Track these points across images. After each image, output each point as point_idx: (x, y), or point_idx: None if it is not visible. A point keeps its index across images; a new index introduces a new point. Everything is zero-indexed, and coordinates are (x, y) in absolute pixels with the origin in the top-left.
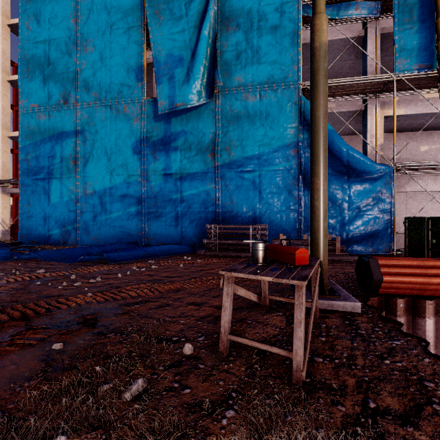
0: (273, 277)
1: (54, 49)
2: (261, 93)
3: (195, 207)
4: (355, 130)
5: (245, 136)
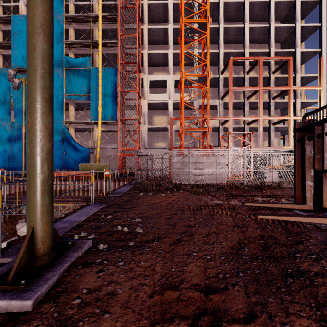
0: None
1: None
2: None
3: None
4: (80, 137)
5: None
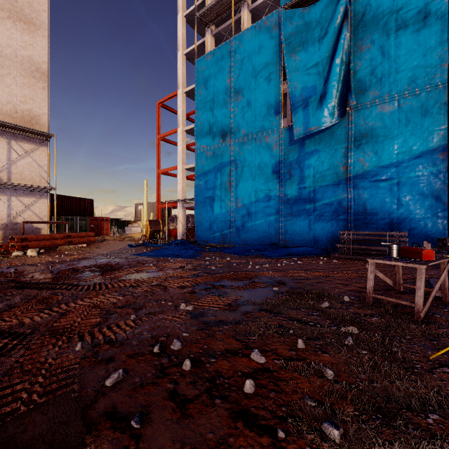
0: (402, 262)
1: (216, 104)
2: (400, 101)
3: (327, 215)
4: None
5: (380, 146)
